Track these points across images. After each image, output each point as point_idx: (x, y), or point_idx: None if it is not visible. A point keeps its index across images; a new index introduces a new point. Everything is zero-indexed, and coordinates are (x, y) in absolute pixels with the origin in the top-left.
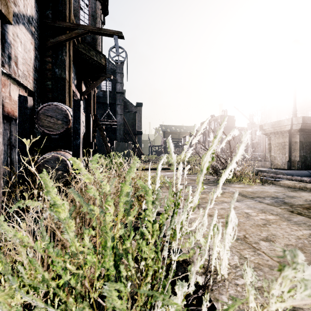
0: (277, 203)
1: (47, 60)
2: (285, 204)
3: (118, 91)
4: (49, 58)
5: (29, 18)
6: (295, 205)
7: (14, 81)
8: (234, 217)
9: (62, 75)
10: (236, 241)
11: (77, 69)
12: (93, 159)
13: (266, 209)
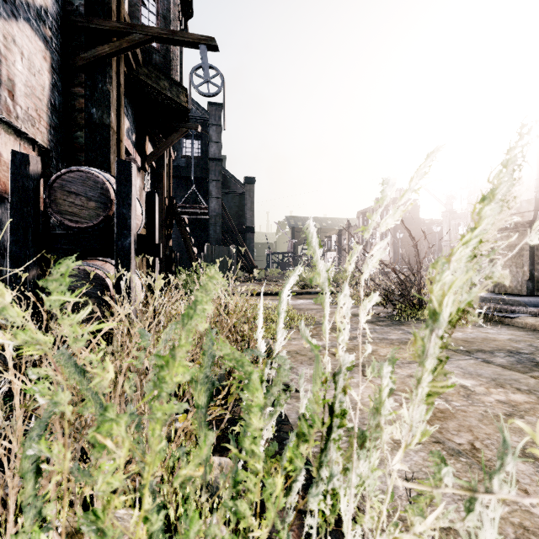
0: (522, 365)
1: (76, 93)
2: None
3: (212, 157)
4: (79, 88)
5: (39, 10)
6: None
7: (8, 128)
8: None
9: (104, 119)
10: (457, 459)
11: (136, 115)
12: (53, 274)
13: (503, 379)
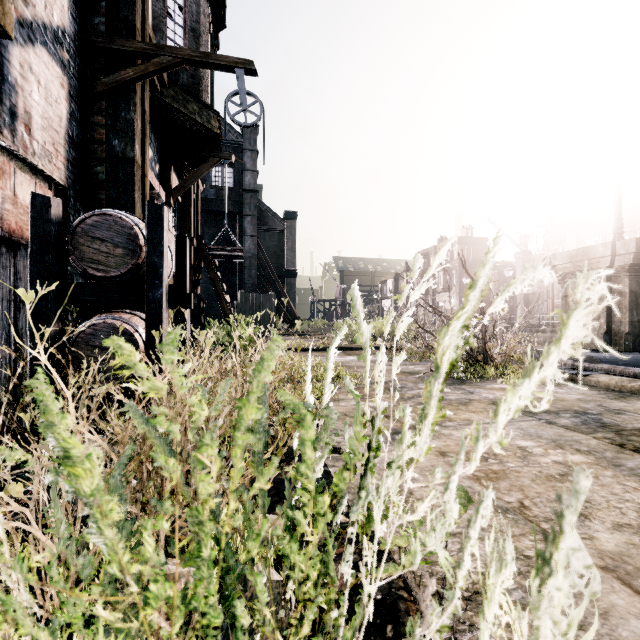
0: (586, 426)
1: (96, 122)
2: (606, 428)
3: (247, 188)
4: (100, 117)
5: (57, 31)
6: (627, 430)
7: (24, 166)
8: (583, 562)
9: (127, 152)
10: (504, 516)
11: (160, 142)
12: (166, 340)
13: (564, 440)
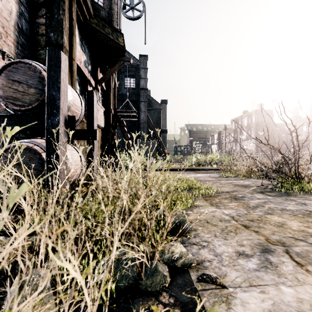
0: None
1: (39, 22)
2: None
3: (142, 87)
4: (42, 19)
5: None
6: None
7: None
8: None
9: (58, 40)
10: None
11: (91, 54)
12: None
13: None
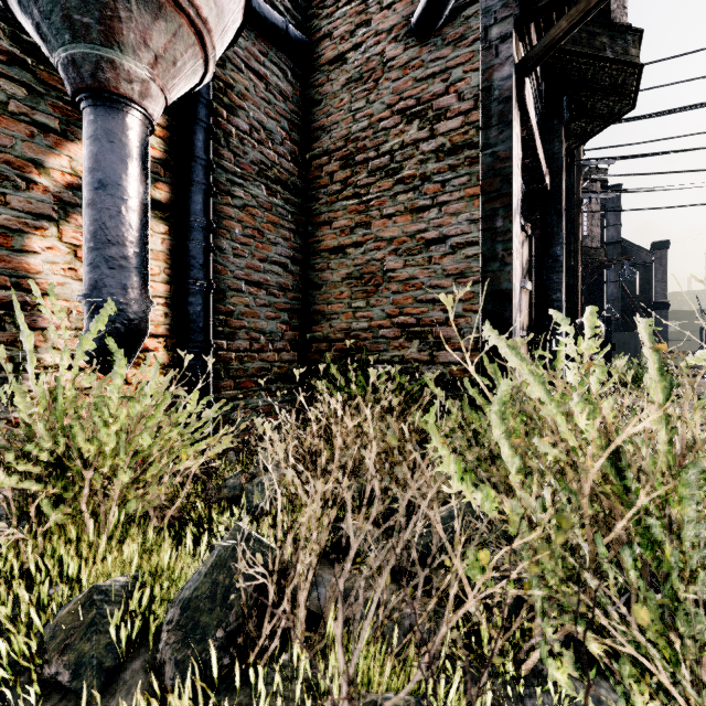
0: None
1: None
2: None
3: (609, 241)
4: None
5: None
6: None
7: None
8: None
9: None
10: None
11: None
12: (635, 358)
13: None
